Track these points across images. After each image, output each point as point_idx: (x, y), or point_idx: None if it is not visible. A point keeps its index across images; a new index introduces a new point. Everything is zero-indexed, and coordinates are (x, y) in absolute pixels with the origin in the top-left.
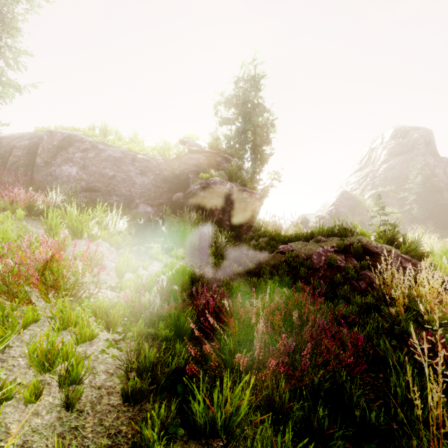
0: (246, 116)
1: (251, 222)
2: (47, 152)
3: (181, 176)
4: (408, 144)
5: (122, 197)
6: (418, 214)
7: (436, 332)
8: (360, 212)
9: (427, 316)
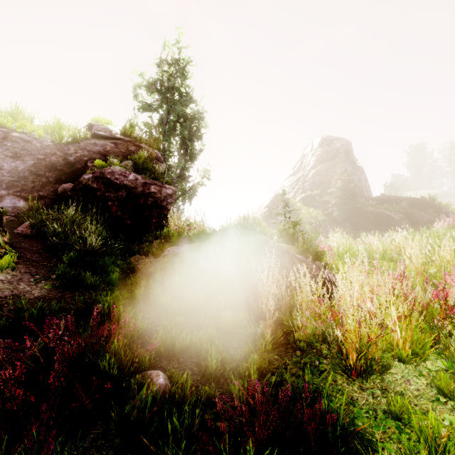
0: (170, 104)
1: (162, 221)
2: None
3: (77, 163)
4: (332, 152)
5: None
6: (338, 216)
7: (305, 353)
8: (291, 214)
9: (297, 334)
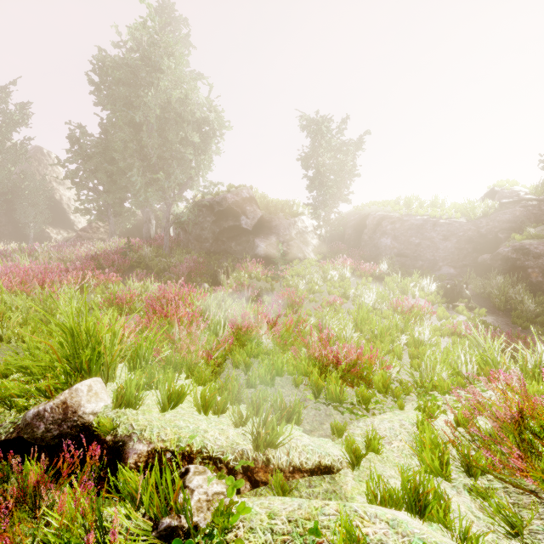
0: None
1: None
2: (368, 230)
3: (489, 235)
4: None
5: (426, 260)
6: None
7: None
8: None
9: None
